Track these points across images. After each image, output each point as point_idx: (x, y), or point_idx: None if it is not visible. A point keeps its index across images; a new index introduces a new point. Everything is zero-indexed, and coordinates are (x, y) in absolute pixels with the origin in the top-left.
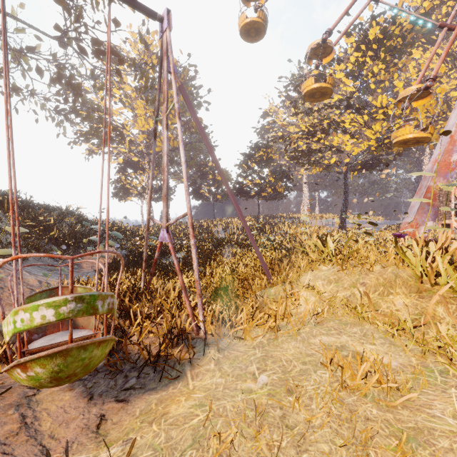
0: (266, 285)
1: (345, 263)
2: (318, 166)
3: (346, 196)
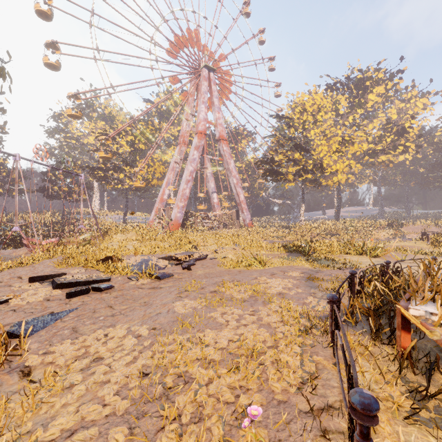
0: (104, 239)
1: (124, 232)
2: (111, 183)
3: (127, 205)
